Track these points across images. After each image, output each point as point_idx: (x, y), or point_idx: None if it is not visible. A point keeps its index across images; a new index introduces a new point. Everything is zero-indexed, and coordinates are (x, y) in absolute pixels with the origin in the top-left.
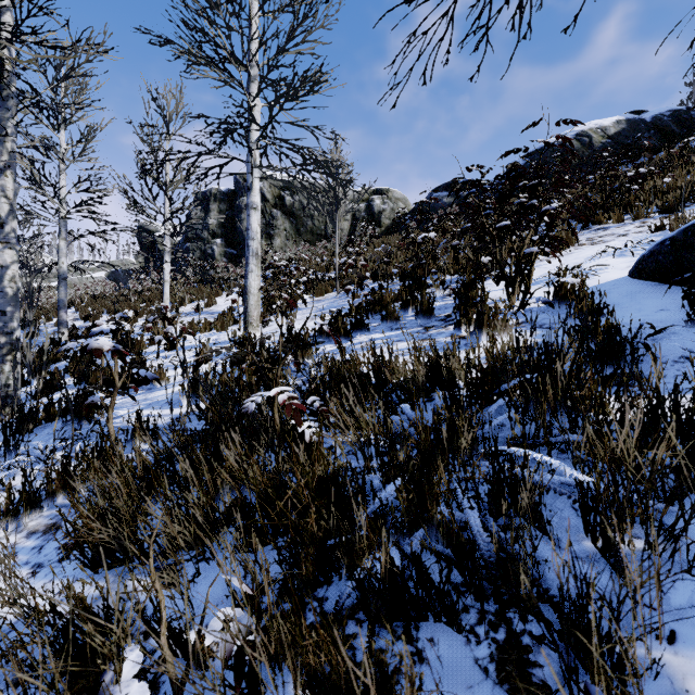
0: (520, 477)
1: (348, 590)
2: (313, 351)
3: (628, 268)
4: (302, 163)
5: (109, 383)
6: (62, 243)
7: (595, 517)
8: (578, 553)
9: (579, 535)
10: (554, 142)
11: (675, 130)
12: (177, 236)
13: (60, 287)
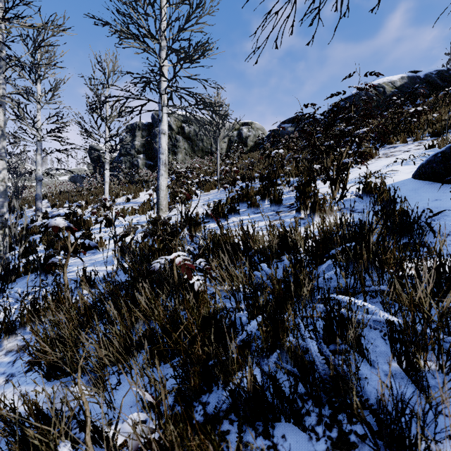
0: (345, 316)
1: (223, 397)
2: (202, 227)
3: (411, 173)
4: (195, 103)
5: (65, 249)
6: (38, 157)
7: (401, 347)
8: (388, 371)
9: (388, 358)
10: (360, 91)
11: (440, 83)
12: (113, 152)
13: (37, 185)
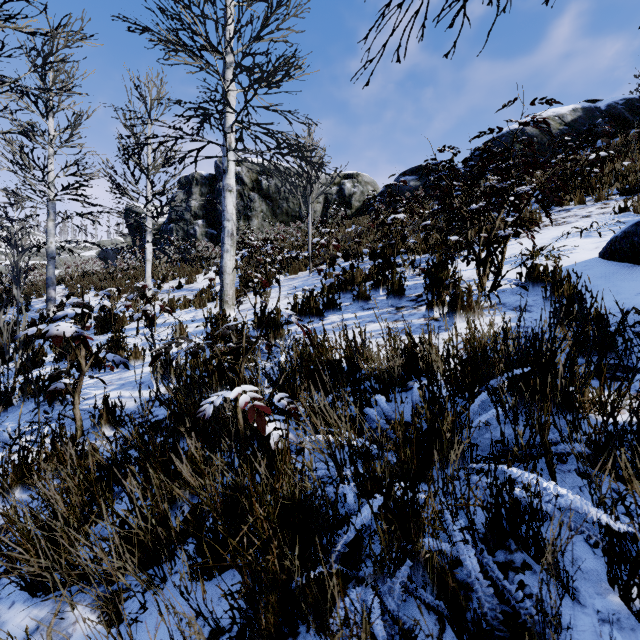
0: (523, 504)
1: None
2: (285, 330)
3: (597, 249)
4: (276, 147)
5: (77, 367)
6: (50, 224)
7: (633, 577)
8: (604, 613)
9: (601, 585)
10: (514, 129)
11: (629, 118)
12: (158, 217)
13: (48, 265)
